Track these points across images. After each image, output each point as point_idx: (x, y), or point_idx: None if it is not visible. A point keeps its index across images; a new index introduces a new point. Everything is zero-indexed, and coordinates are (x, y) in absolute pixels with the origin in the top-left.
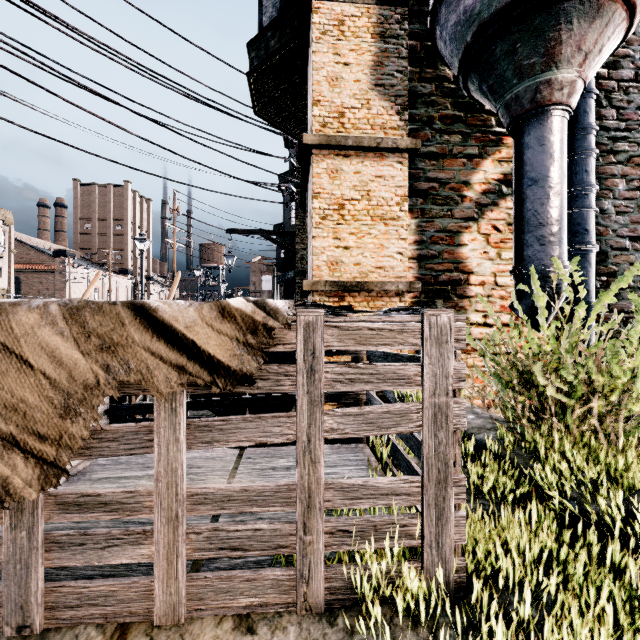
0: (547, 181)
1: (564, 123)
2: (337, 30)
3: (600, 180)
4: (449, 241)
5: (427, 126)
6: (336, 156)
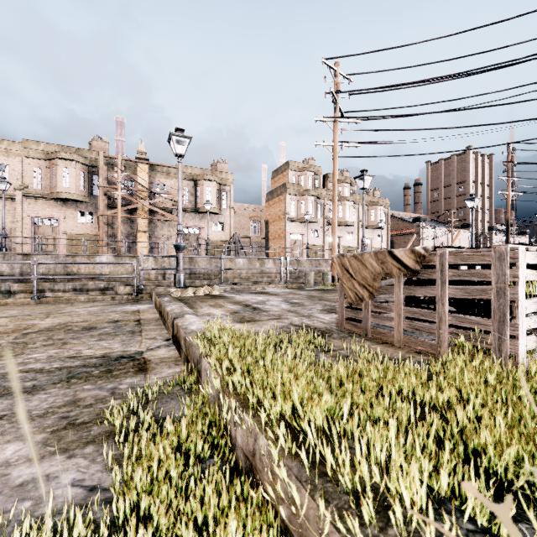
0: None
1: None
2: None
3: None
4: None
5: None
6: None
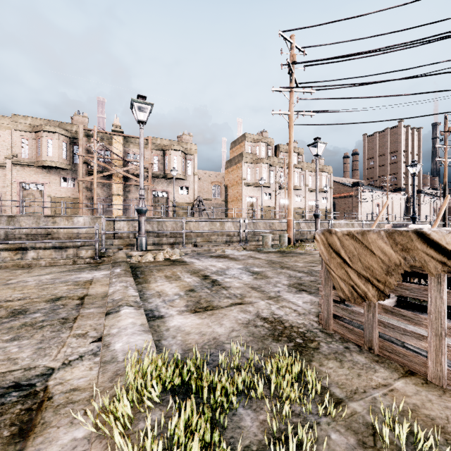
0: None
1: None
2: None
3: None
4: None
5: None
6: None
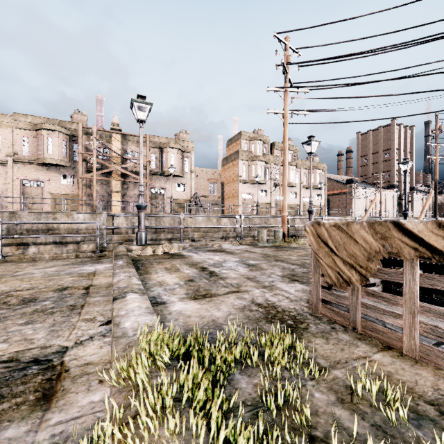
0: None
1: None
2: None
3: None
4: None
5: None
6: None
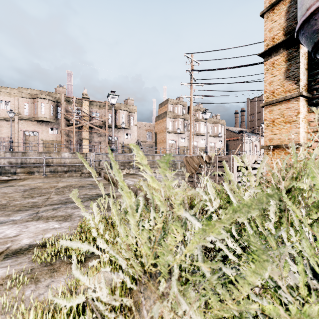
0: None
1: None
2: (272, 67)
3: None
4: None
5: None
6: (271, 106)
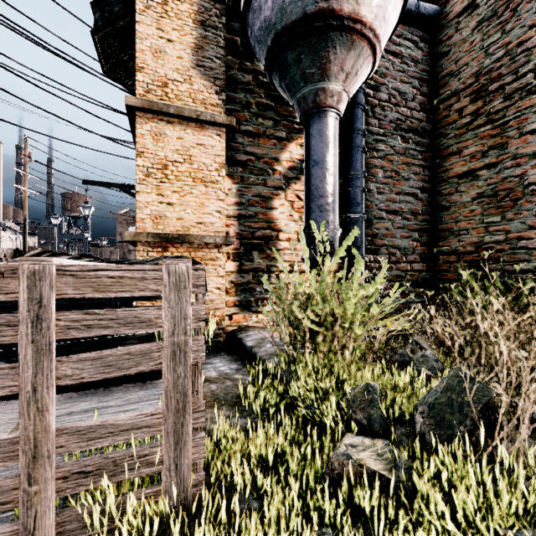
0: (324, 164)
1: (336, 122)
2: (161, 8)
3: (368, 168)
4: (263, 204)
5: (246, 109)
6: (160, 121)
